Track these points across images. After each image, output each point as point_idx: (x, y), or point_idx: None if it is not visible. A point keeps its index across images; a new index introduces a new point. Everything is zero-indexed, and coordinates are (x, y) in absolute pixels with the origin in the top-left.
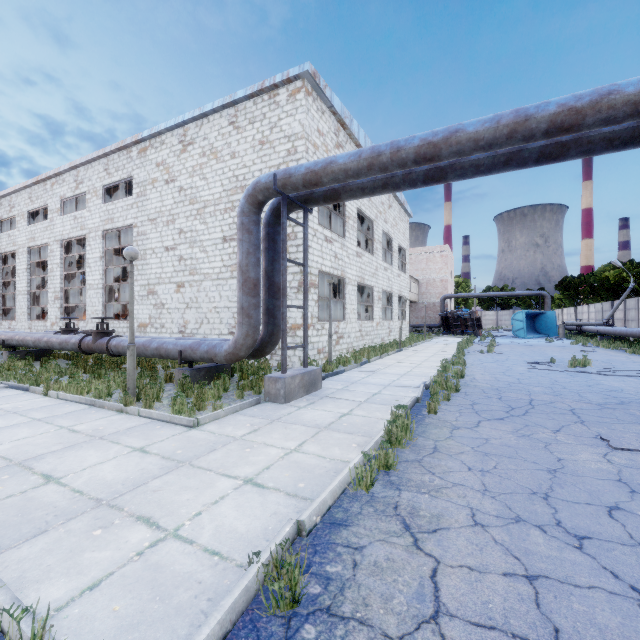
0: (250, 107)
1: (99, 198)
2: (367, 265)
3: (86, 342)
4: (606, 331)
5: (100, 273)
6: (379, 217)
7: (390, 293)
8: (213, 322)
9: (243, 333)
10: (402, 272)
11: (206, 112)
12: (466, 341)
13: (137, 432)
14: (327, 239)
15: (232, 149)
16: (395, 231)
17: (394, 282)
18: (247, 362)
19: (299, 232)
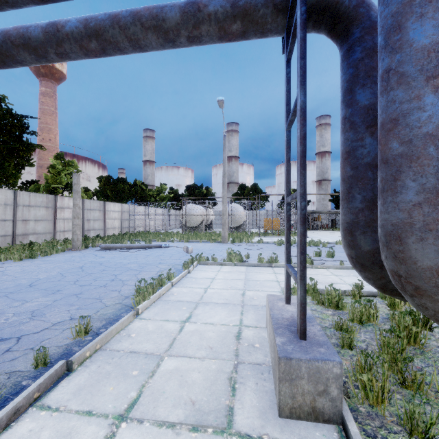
0: None
1: None
2: None
3: None
4: None
5: None
6: None
7: None
8: None
9: None
10: None
11: None
12: None
13: None
14: None
15: None
16: None
17: None
18: None
19: None
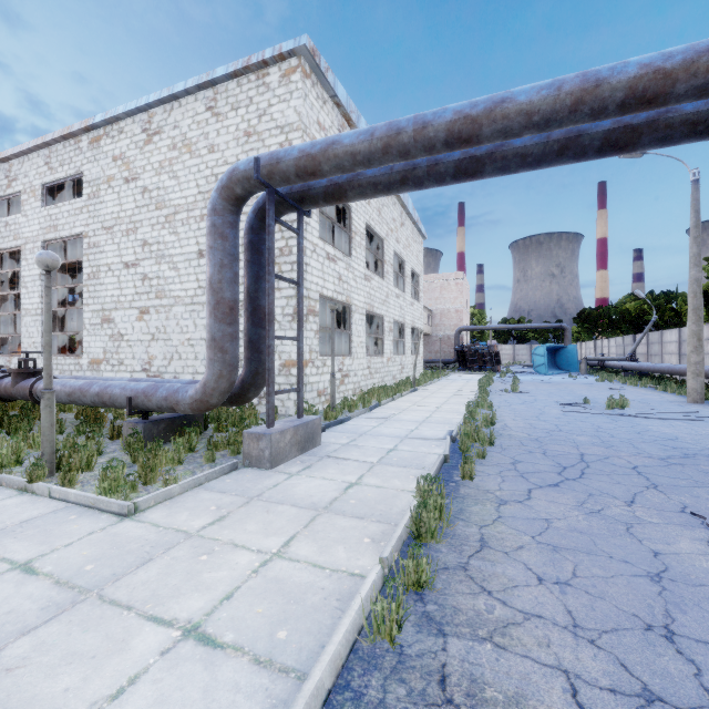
0: (233, 89)
1: (38, 199)
2: (377, 290)
3: (3, 385)
4: (631, 367)
5: (39, 295)
6: (390, 235)
7: (402, 324)
8: (186, 358)
9: (215, 373)
10: (415, 300)
11: (177, 93)
12: (487, 379)
13: (34, 529)
14: (329, 257)
15: (210, 141)
16: (408, 253)
17: (407, 311)
18: (227, 409)
19: (294, 246)
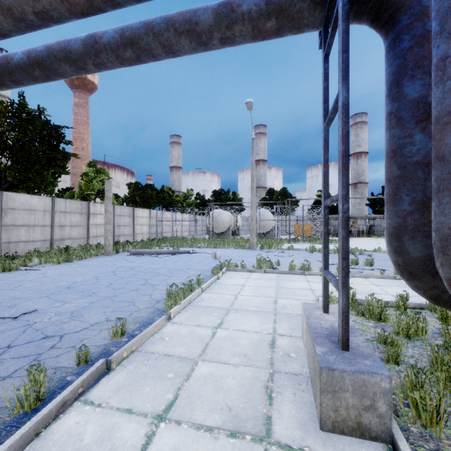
0: None
1: None
2: None
3: None
4: None
5: None
6: None
7: None
8: None
9: None
10: None
11: None
12: None
13: None
14: None
15: None
16: None
17: None
18: None
19: None
